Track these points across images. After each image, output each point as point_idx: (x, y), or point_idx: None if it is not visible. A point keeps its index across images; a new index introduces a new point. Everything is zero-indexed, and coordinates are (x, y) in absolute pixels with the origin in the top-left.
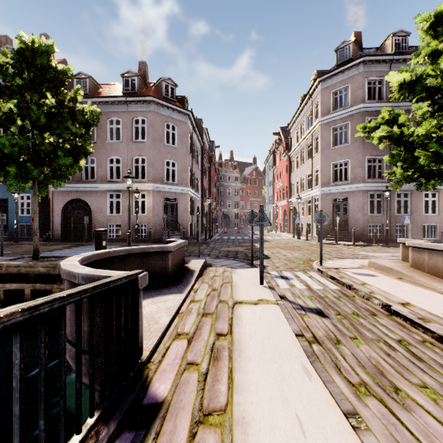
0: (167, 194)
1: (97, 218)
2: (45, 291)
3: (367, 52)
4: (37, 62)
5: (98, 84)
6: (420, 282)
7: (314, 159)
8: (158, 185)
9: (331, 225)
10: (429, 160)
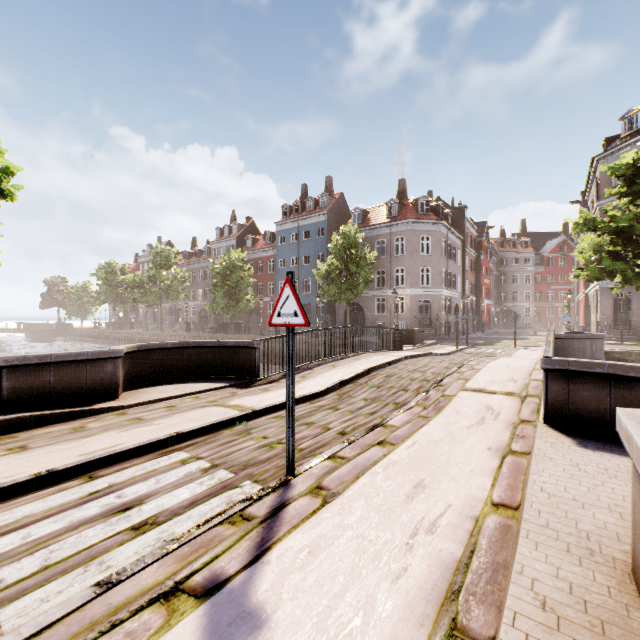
0: (422, 296)
1: (368, 317)
2: None
3: None
4: (352, 241)
5: (367, 211)
6: None
7: None
8: (414, 290)
9: (612, 323)
10: (588, 278)
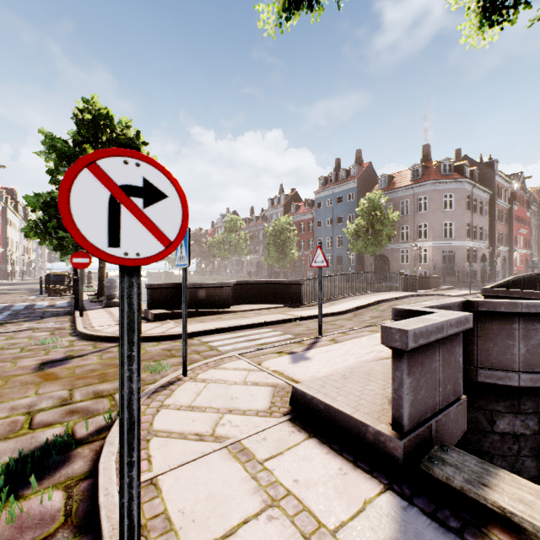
0: (445, 247)
1: (393, 266)
2: None
3: None
4: (376, 204)
5: (393, 176)
6: None
7: None
8: (436, 242)
9: None
10: None
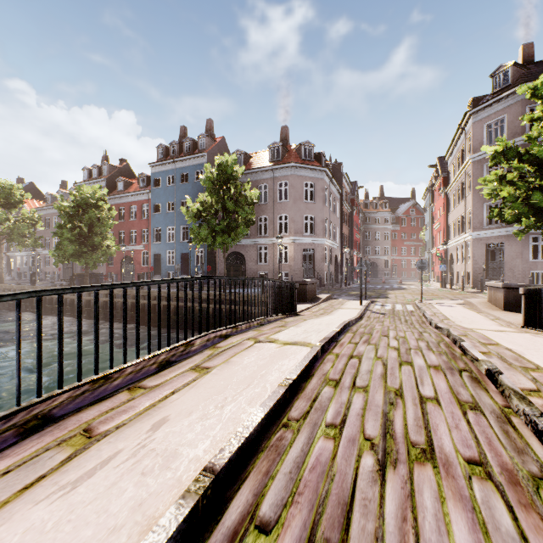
0: (306, 245)
1: (250, 267)
2: (233, 310)
3: (534, 71)
4: (229, 173)
5: (250, 155)
6: (478, 309)
7: (467, 199)
8: (298, 238)
9: (484, 273)
10: (513, 217)
